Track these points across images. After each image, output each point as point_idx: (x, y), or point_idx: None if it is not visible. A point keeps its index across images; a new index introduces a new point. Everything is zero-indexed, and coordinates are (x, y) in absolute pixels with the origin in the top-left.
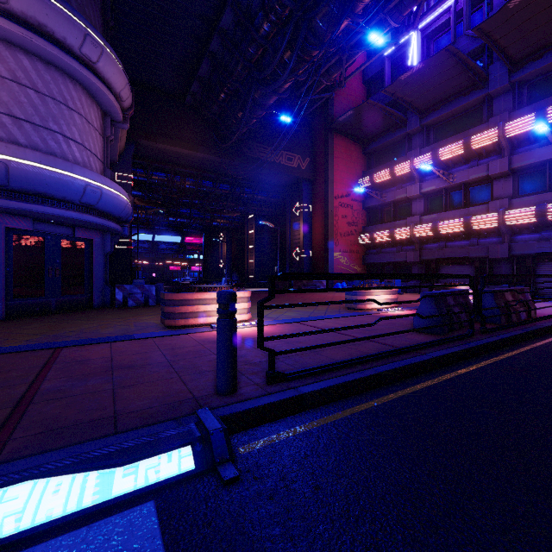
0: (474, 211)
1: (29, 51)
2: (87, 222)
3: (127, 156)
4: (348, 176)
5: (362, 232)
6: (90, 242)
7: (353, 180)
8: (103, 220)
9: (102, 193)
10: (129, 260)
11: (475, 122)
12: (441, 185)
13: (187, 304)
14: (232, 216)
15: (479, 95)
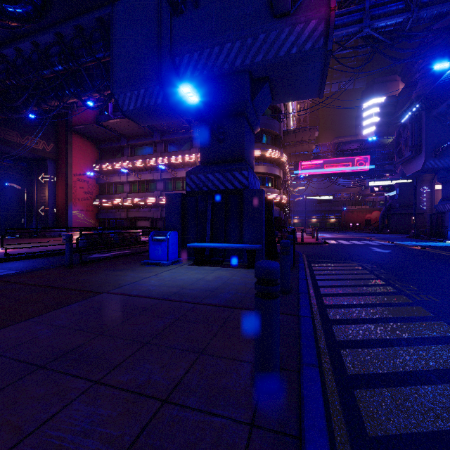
0: (149, 195)
1: None
2: None
3: None
4: (85, 162)
5: (96, 198)
6: None
7: (89, 165)
8: None
9: None
10: None
11: (151, 151)
12: (136, 179)
13: None
14: None
15: (151, 140)
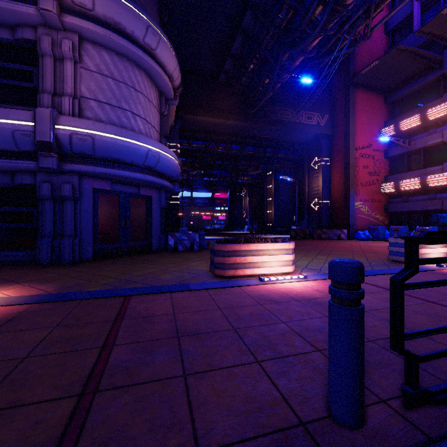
0: None
1: (109, 47)
2: (148, 181)
3: (175, 129)
4: (370, 127)
5: (385, 181)
6: (151, 198)
7: (374, 131)
8: (160, 179)
9: (159, 157)
10: (177, 212)
11: None
12: None
13: (235, 255)
14: (253, 173)
15: None
